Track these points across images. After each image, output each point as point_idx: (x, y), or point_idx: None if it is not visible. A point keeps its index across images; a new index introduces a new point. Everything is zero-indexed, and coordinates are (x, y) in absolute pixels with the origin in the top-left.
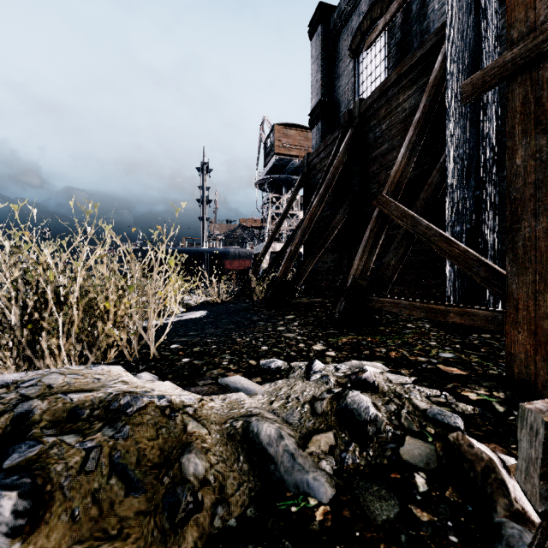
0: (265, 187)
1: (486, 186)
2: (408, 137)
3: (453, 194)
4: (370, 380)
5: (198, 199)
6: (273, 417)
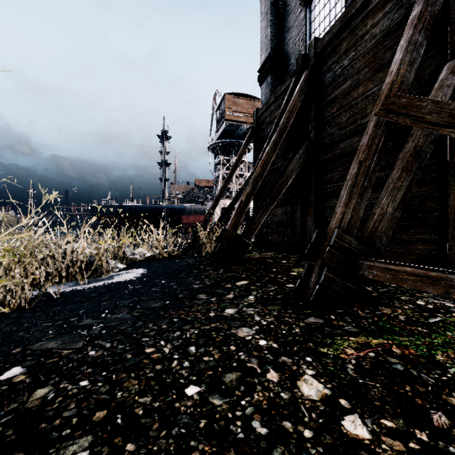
0: (216, 150)
1: None
2: (404, 39)
3: None
4: None
5: (159, 163)
6: None
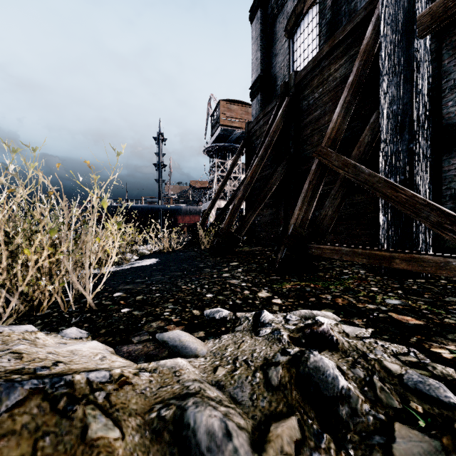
0: (211, 153)
1: (419, 139)
2: (342, 97)
3: (386, 148)
4: (327, 335)
5: (154, 164)
6: (217, 394)
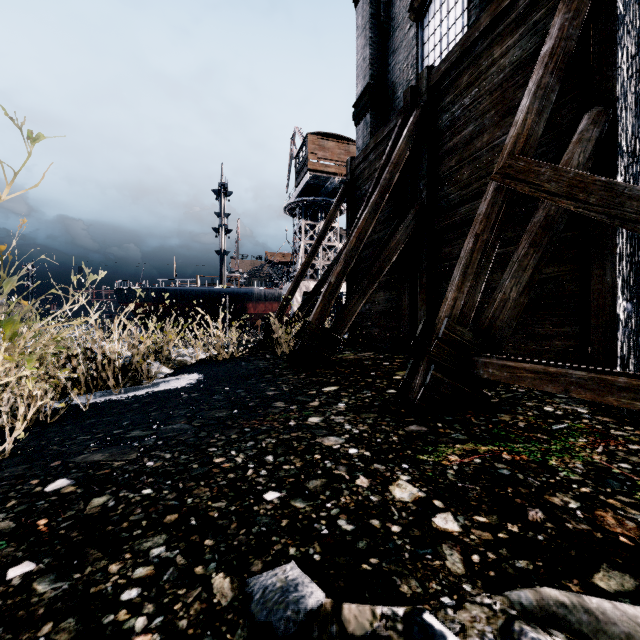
0: (296, 212)
1: None
2: (532, 81)
3: (635, 166)
4: None
5: (214, 229)
6: None
